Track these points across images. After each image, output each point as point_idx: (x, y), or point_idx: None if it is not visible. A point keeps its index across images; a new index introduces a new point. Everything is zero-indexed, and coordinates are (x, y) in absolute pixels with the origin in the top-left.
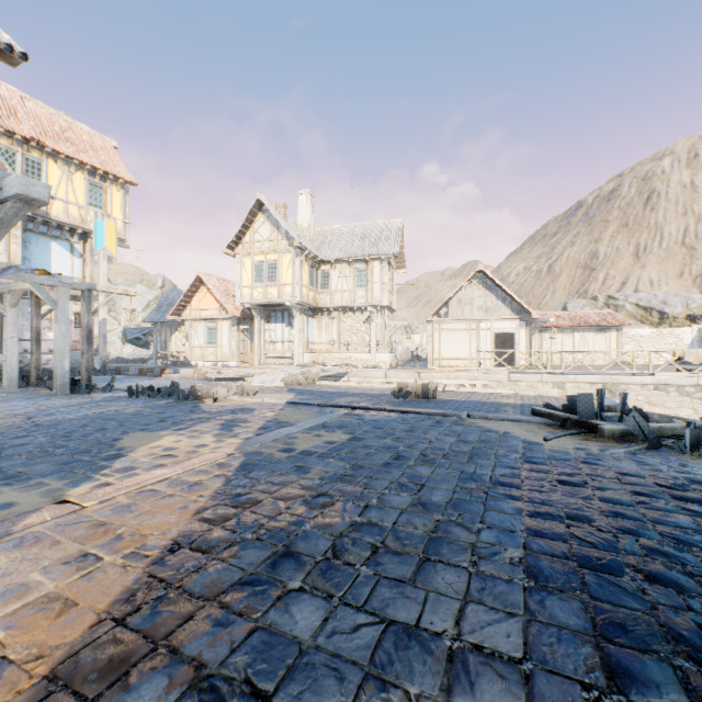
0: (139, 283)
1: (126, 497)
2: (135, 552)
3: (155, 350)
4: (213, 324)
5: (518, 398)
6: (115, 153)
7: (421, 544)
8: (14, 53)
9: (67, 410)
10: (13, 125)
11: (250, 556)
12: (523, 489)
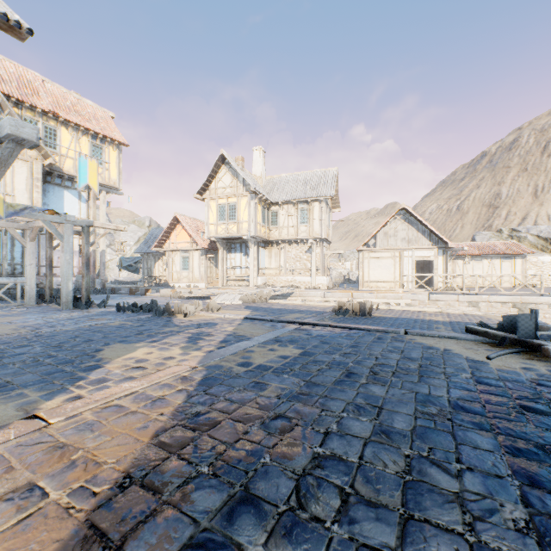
0: (132, 223)
1: (92, 413)
2: (83, 487)
3: (143, 274)
4: (186, 254)
5: (445, 316)
6: (112, 121)
7: (397, 491)
8: (22, 29)
9: (66, 323)
10: (36, 101)
11: (204, 500)
12: (489, 417)
